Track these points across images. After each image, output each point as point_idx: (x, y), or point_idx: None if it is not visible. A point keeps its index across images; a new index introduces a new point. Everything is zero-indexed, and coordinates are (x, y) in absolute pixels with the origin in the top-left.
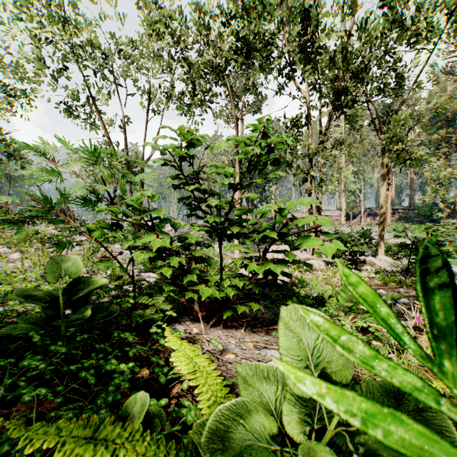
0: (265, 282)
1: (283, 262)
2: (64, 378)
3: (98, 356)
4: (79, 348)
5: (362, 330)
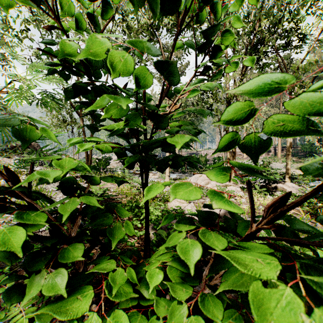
0: None
1: None
2: None
3: None
4: None
5: None
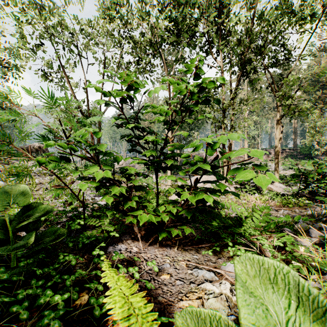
0: (195, 207)
1: (213, 191)
2: (2, 307)
3: (38, 283)
4: (22, 273)
5: (276, 247)
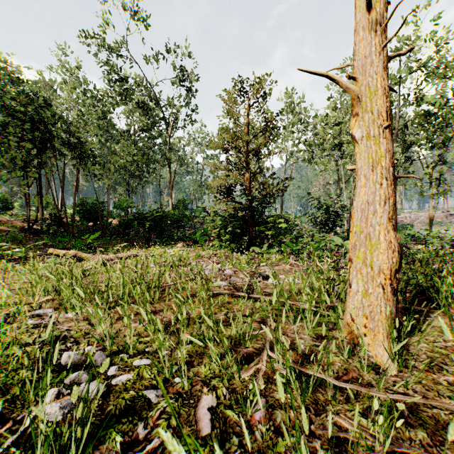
0: None
1: None
2: None
3: None
4: None
5: None
